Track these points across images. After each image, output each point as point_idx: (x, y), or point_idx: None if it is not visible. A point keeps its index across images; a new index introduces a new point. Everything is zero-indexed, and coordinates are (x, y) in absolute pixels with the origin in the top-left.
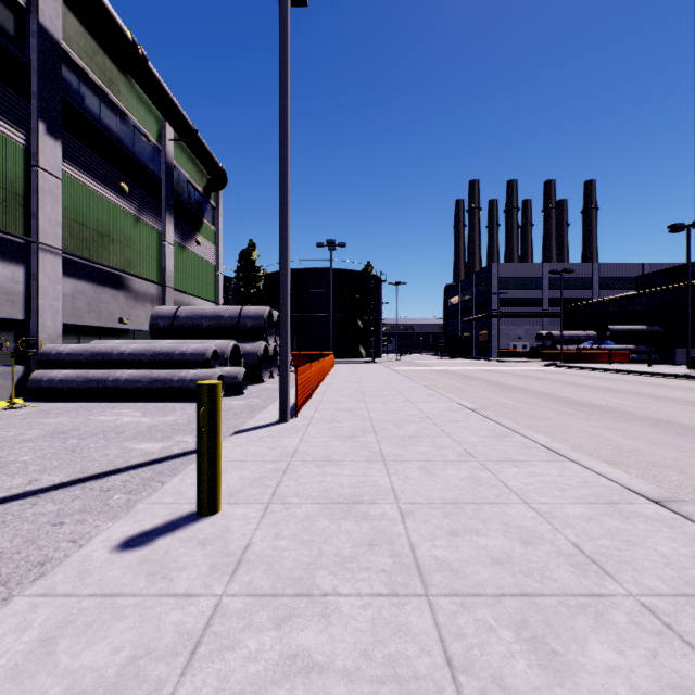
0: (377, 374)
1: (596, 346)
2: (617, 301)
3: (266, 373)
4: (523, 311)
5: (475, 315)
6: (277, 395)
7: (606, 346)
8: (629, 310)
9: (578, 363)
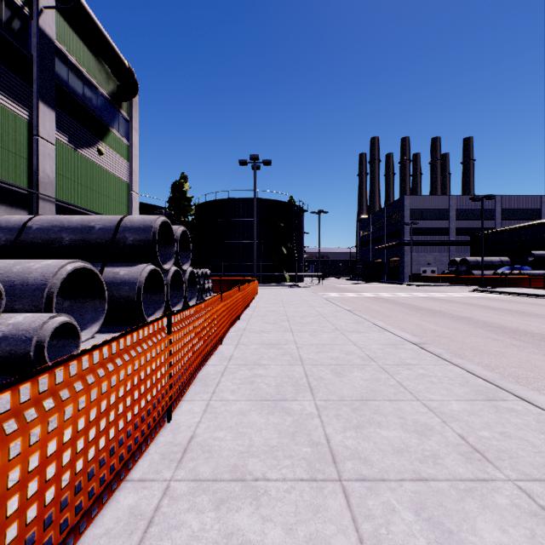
0: (310, 306)
1: (517, 272)
2: (530, 228)
3: (159, 308)
4: (432, 239)
5: (387, 243)
6: (121, 377)
7: (528, 272)
8: (544, 236)
9: (506, 288)
